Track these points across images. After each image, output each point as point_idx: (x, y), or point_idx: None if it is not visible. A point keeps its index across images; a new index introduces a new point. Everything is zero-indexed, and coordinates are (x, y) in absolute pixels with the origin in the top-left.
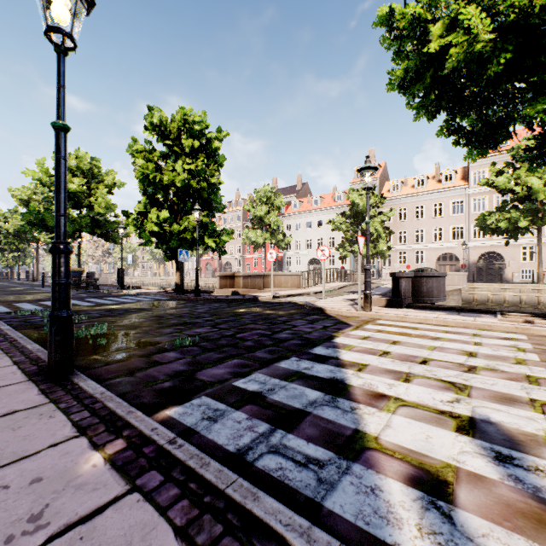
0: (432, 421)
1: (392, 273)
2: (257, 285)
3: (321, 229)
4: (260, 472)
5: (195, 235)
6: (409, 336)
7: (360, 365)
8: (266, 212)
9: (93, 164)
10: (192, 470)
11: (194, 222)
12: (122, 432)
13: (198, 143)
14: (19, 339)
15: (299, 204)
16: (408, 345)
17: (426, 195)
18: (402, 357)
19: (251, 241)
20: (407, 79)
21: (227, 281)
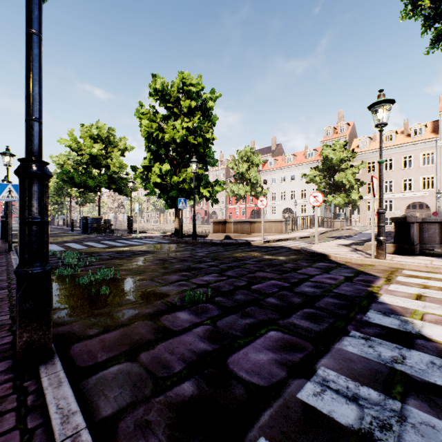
0: None
1: (395, 218)
2: (245, 230)
3: (294, 183)
4: None
5: (192, 185)
6: None
7: None
8: (247, 169)
9: (109, 133)
10: None
11: (191, 173)
12: None
13: (194, 103)
14: None
15: (274, 162)
16: None
17: (395, 149)
18: None
19: (234, 193)
20: None
21: (219, 226)
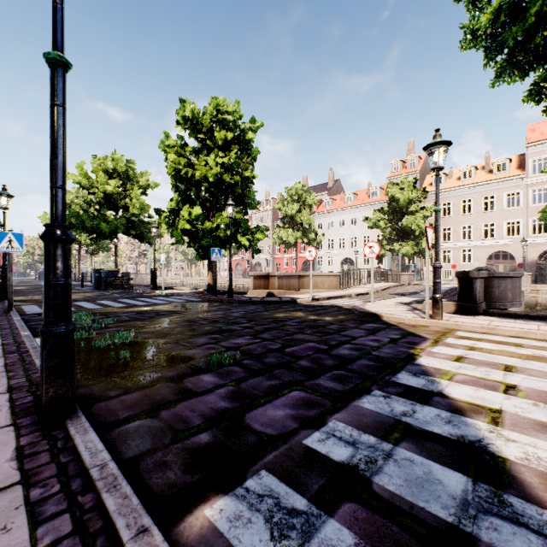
0: None
1: (459, 273)
2: (292, 286)
3: (354, 228)
4: None
5: (228, 232)
6: (520, 358)
7: (488, 411)
8: (297, 211)
9: (128, 166)
10: None
11: (227, 218)
12: None
13: (231, 135)
14: (31, 350)
15: (331, 201)
16: (534, 374)
17: (474, 188)
18: (544, 398)
19: (282, 240)
20: (499, 23)
21: (261, 281)
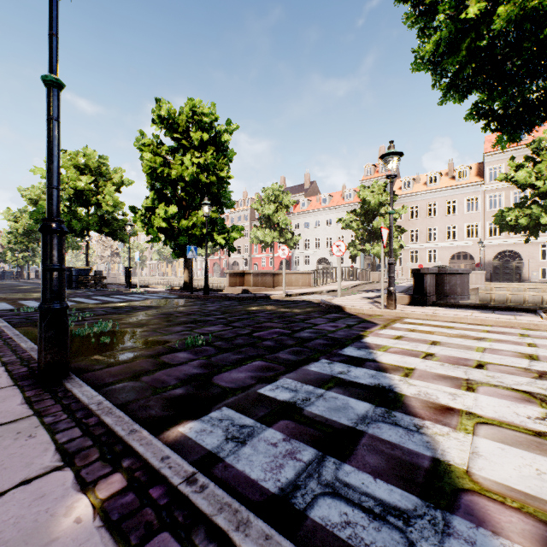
0: (532, 447)
1: (414, 269)
2: (267, 283)
3: (330, 228)
4: (319, 529)
5: (204, 231)
6: (447, 336)
7: (405, 369)
8: (274, 211)
9: (101, 162)
10: (223, 533)
11: (203, 217)
12: (121, 462)
13: (207, 136)
14: (14, 336)
15: (307, 203)
16: (451, 346)
17: (439, 192)
18: (451, 360)
19: (259, 240)
20: (438, 53)
21: (237, 279)
